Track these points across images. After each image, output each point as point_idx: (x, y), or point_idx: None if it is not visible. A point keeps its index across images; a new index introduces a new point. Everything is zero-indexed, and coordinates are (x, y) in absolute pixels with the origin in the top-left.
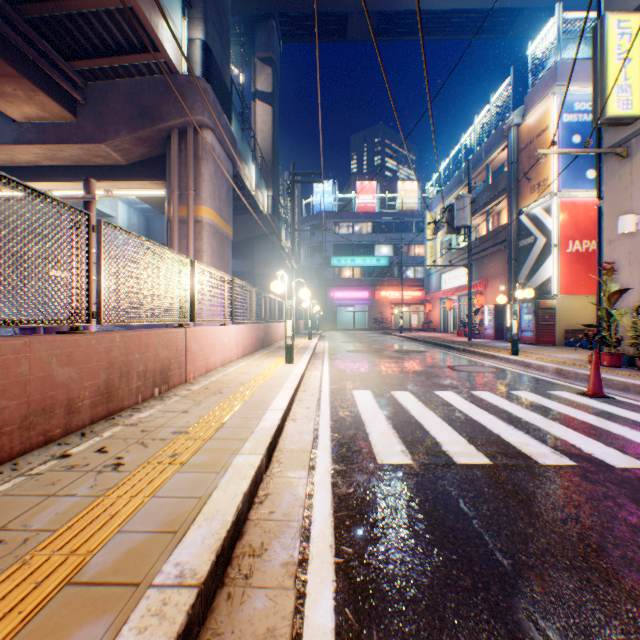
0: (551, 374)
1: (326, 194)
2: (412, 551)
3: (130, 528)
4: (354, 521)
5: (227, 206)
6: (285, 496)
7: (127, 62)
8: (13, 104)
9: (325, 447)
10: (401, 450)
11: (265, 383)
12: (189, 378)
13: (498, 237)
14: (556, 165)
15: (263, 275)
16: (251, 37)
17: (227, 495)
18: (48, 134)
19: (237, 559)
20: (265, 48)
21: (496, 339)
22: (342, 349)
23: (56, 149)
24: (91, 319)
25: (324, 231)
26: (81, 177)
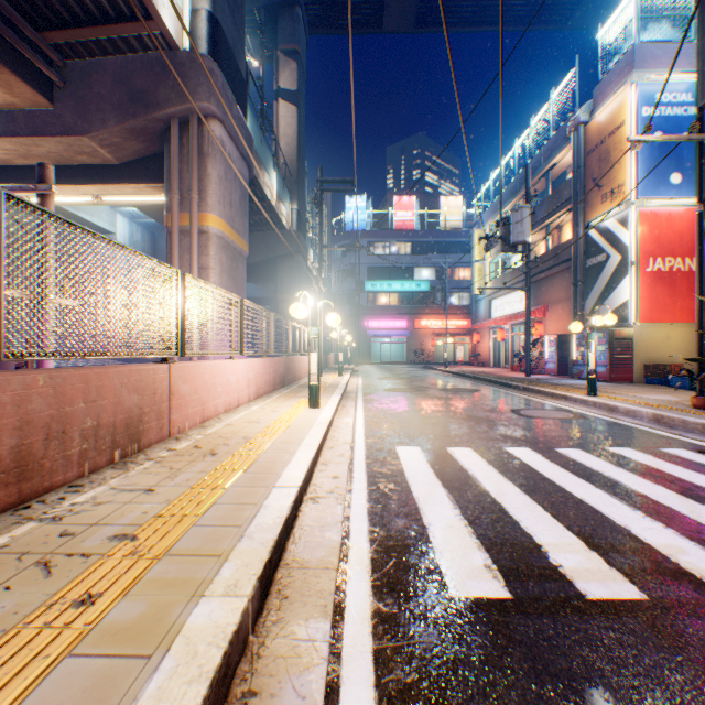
0: (647, 422)
1: (359, 210)
2: None
3: None
4: None
5: (241, 216)
6: (283, 702)
7: (114, 33)
8: None
9: (360, 558)
10: (485, 565)
11: (278, 438)
12: (175, 431)
13: (560, 256)
14: (634, 168)
15: (287, 301)
16: (273, 27)
17: None
18: (18, 124)
19: None
20: (289, 39)
21: (559, 375)
22: (379, 387)
23: (29, 143)
24: None
25: (357, 248)
26: (63, 179)
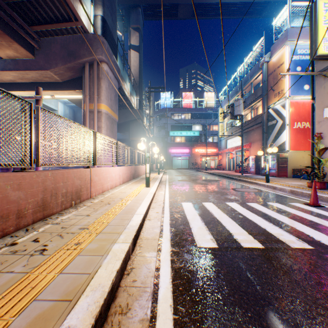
0: (288, 193)
1: (167, 99)
2: (222, 310)
3: (42, 297)
4: (185, 287)
5: (115, 104)
6: (143, 269)
7: (61, 27)
8: (0, 49)
9: (167, 236)
10: (210, 238)
11: (134, 198)
12: (92, 195)
13: (257, 120)
14: (288, 82)
15: (134, 140)
16: (128, 17)
17: (106, 272)
18: (19, 65)
19: (111, 317)
20: (135, 22)
21: (256, 174)
22: (175, 179)
23: (24, 73)
24: (32, 163)
25: (166, 117)
26: None
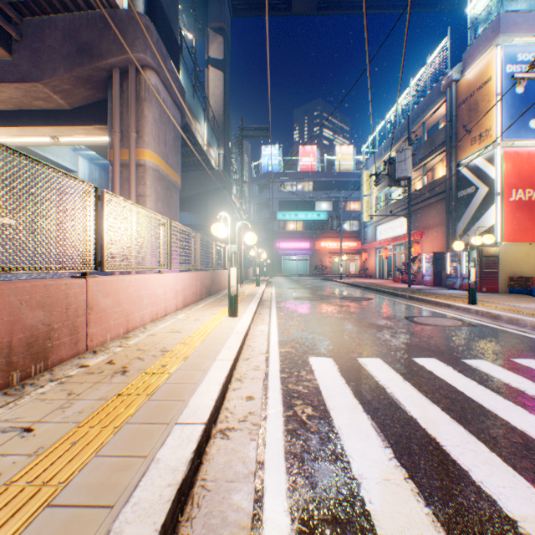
0: (532, 329)
1: (272, 157)
2: None
3: None
4: None
5: (174, 153)
6: None
7: None
8: None
9: None
10: None
11: (194, 351)
12: (93, 344)
13: (435, 189)
14: (499, 115)
15: None
16: (204, 9)
17: None
18: None
19: None
20: (217, 18)
21: (434, 285)
22: (289, 296)
23: None
24: None
25: (271, 183)
26: (24, 122)
